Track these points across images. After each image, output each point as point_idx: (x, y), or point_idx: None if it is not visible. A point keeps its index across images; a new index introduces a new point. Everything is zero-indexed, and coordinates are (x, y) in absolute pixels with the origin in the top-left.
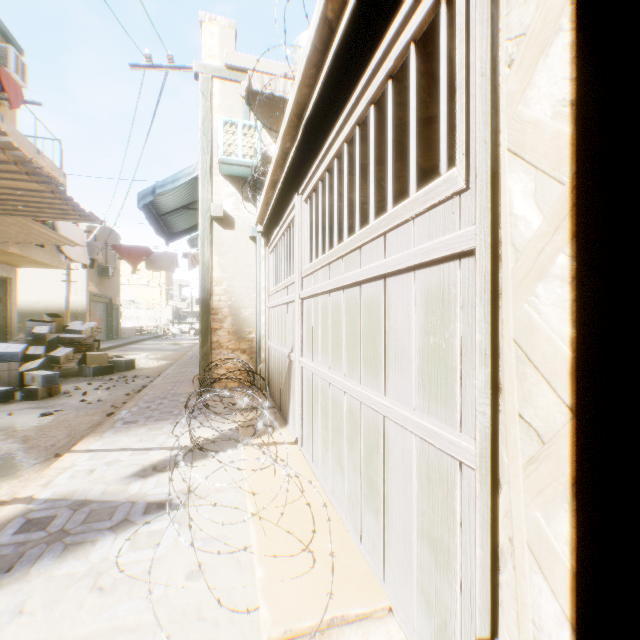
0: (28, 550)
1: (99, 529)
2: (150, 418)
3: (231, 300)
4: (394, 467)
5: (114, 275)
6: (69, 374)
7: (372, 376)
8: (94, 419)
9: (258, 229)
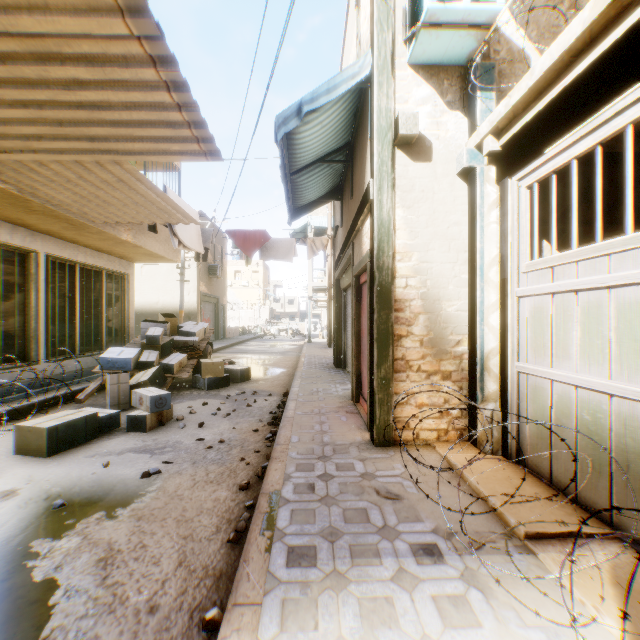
0: None
1: None
2: (335, 539)
3: (425, 285)
4: None
5: (221, 275)
6: (181, 384)
7: None
8: (219, 497)
9: (490, 147)
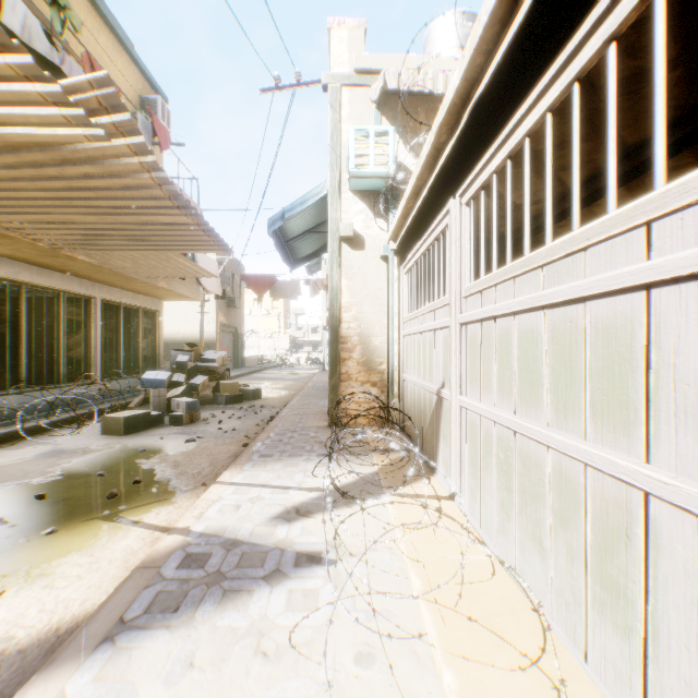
0: (190, 589)
1: (253, 577)
2: (284, 453)
3: (360, 327)
4: (673, 575)
5: (239, 305)
6: (204, 401)
7: (613, 431)
8: (230, 449)
9: (391, 247)
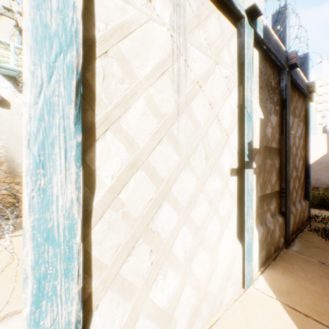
0: None
1: None
2: None
3: (8, 152)
4: None
5: None
6: None
7: None
8: None
9: None
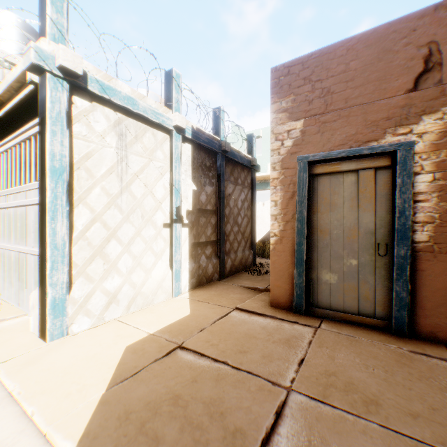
0: None
1: None
2: None
3: None
4: (29, 269)
5: None
6: None
7: (23, 241)
8: None
9: None
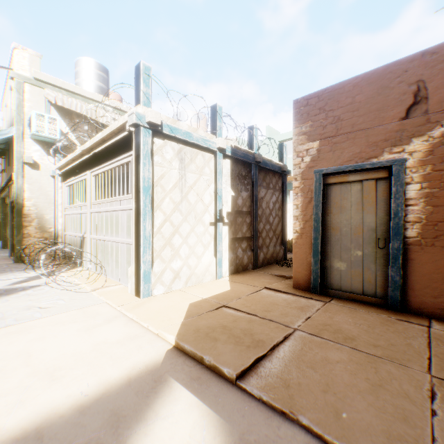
0: None
1: (16, 291)
2: None
3: (38, 210)
4: (122, 253)
5: None
6: None
7: (117, 234)
8: None
9: (58, 172)
